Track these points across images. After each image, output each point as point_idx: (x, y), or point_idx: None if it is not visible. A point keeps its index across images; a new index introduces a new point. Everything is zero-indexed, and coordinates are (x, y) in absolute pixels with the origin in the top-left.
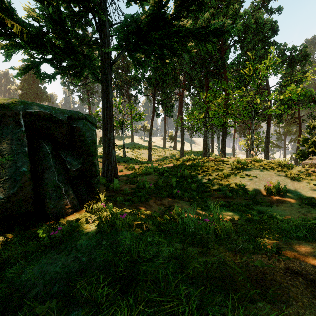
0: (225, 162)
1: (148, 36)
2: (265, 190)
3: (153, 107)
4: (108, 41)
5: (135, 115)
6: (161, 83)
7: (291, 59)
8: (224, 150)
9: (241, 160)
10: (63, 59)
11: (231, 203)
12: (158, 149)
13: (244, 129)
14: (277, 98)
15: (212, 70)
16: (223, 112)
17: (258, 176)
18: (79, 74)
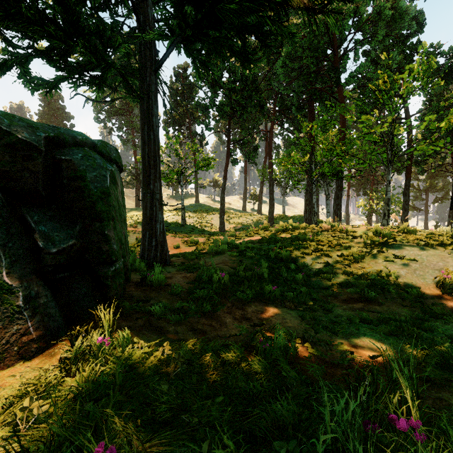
0: (351, 233)
1: (218, 10)
2: (438, 286)
3: (228, 150)
4: (151, 29)
5: (199, 161)
6: (239, 112)
7: (448, 68)
8: (340, 214)
9: (380, 229)
10: (68, 52)
11: (381, 314)
12: (235, 213)
13: (364, 183)
14: (434, 127)
15: (320, 88)
16: (340, 153)
17: (419, 258)
18: (100, 82)
